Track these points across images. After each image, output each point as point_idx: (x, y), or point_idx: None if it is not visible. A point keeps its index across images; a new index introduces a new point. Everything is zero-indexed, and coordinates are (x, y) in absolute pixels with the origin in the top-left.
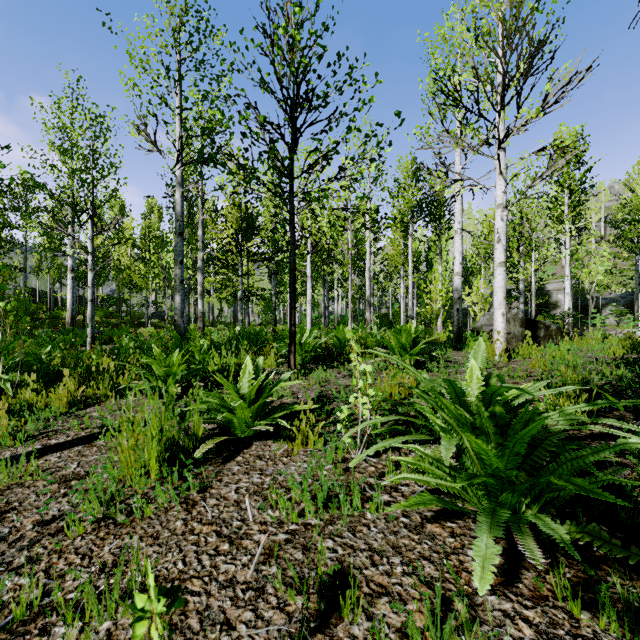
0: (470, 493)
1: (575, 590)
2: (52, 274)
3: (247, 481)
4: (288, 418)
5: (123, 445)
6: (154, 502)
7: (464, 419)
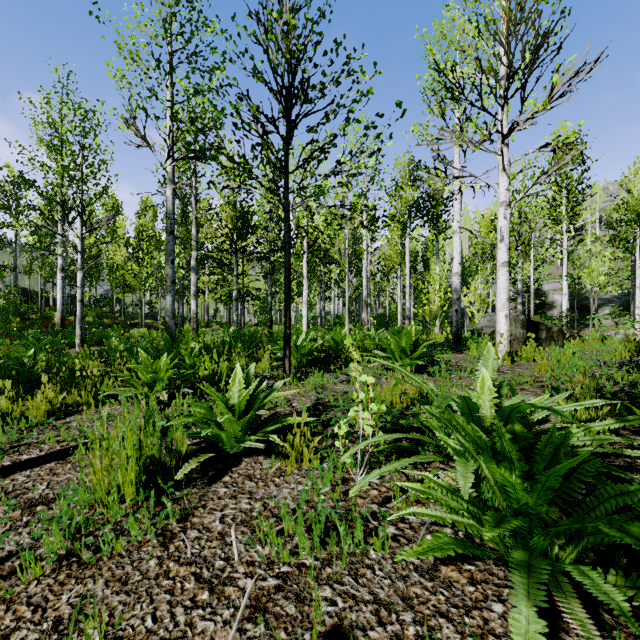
0: None
1: None
2: (43, 274)
3: (234, 507)
4: (282, 430)
5: (95, 465)
6: (127, 534)
7: (483, 443)
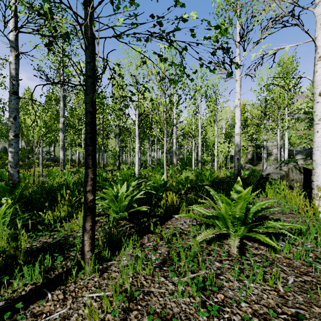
0: None
1: None
2: None
3: None
4: None
5: None
6: None
7: None
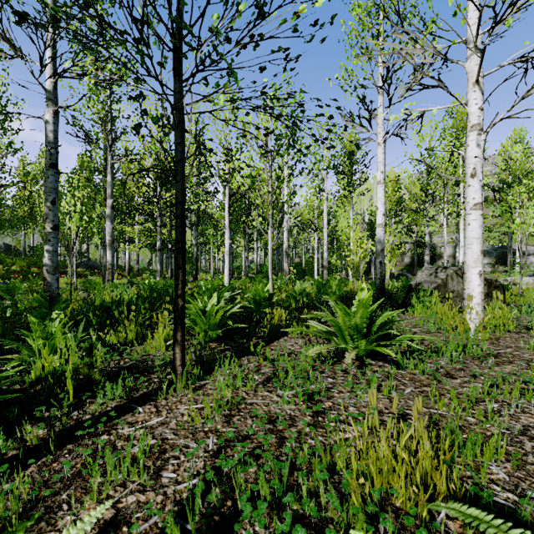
0: None
1: None
2: None
3: None
4: None
5: None
6: None
7: None
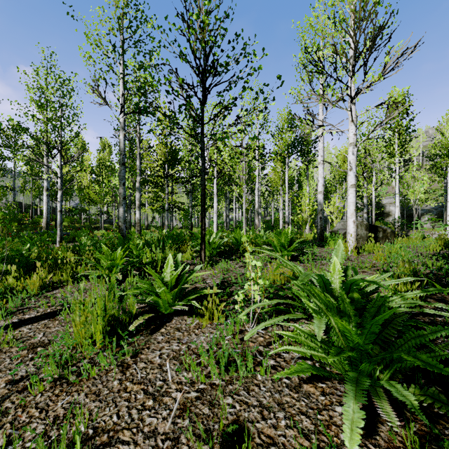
0: (336, 361)
1: (421, 442)
2: (33, 192)
3: (168, 348)
4: (199, 298)
5: (76, 321)
6: (98, 365)
7: (331, 304)
